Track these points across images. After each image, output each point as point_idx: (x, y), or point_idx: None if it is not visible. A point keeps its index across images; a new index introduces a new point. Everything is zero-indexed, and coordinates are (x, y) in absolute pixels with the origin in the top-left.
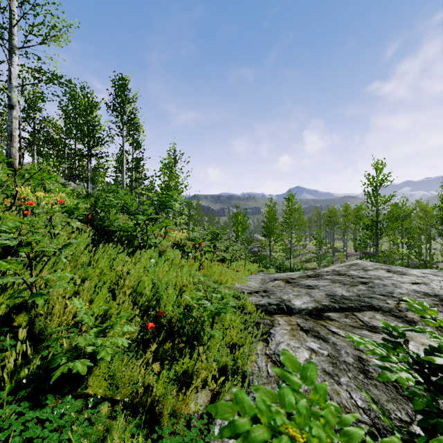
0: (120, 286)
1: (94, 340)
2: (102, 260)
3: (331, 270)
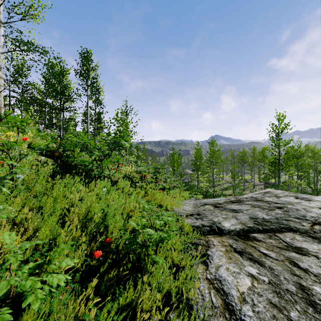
0: (72, 213)
1: (23, 281)
2: (56, 189)
3: (249, 196)
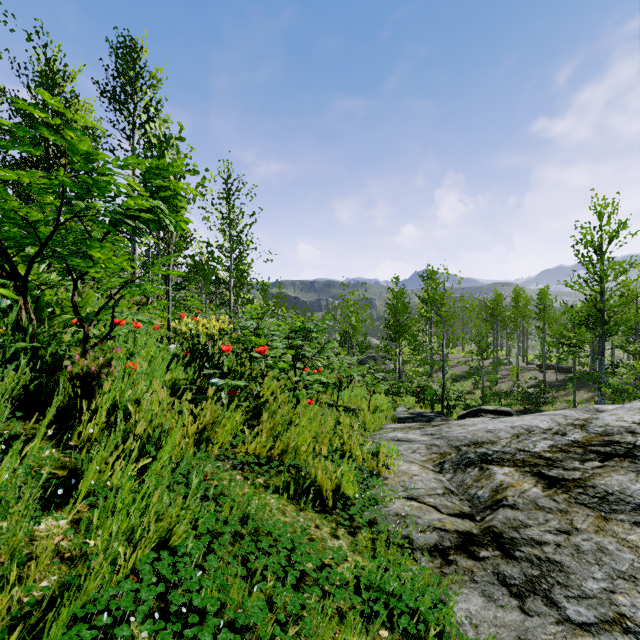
0: None
1: None
2: None
3: (634, 424)
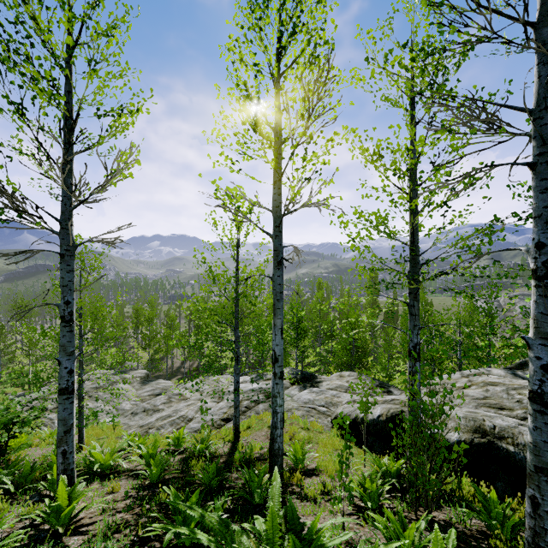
0: None
1: None
2: None
3: None
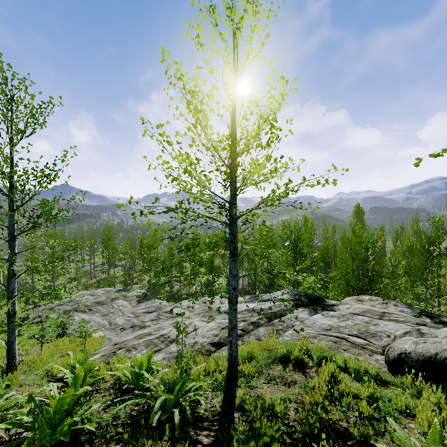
0: None
1: None
2: None
3: (70, 299)
